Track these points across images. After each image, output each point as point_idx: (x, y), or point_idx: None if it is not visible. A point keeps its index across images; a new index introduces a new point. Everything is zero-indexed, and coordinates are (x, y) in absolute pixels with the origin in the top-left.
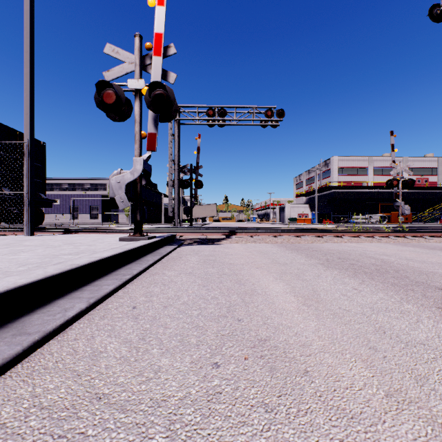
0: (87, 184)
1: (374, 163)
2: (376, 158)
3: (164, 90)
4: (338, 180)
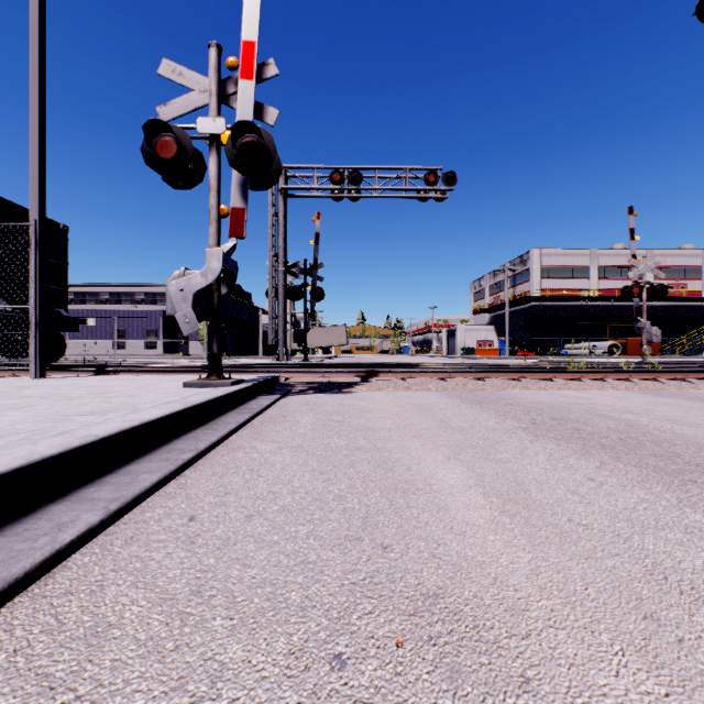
0: (139, 293)
1: (600, 259)
2: (603, 251)
3: (258, 136)
4: (541, 287)
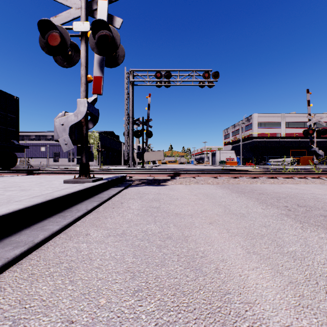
0: None
1: (286, 118)
2: (288, 115)
3: (109, 32)
4: (257, 132)
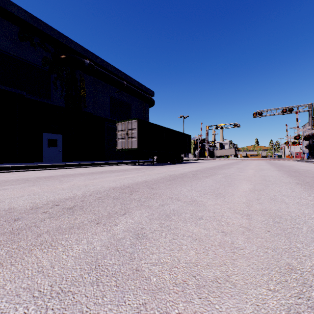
0: None
1: None
2: None
3: (201, 141)
4: None
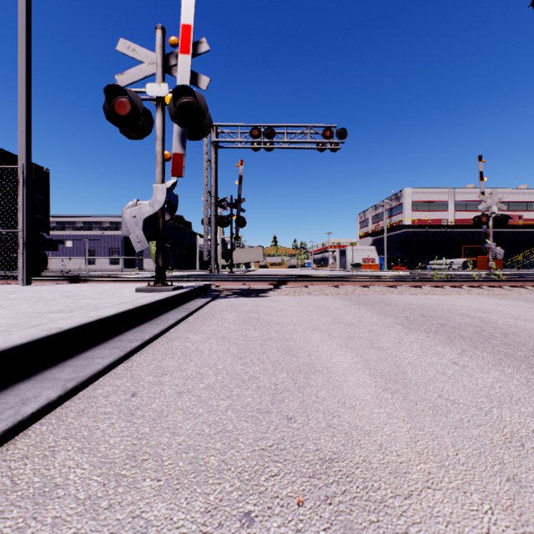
0: (106, 222)
1: (456, 196)
2: (459, 190)
3: (193, 98)
4: (411, 217)
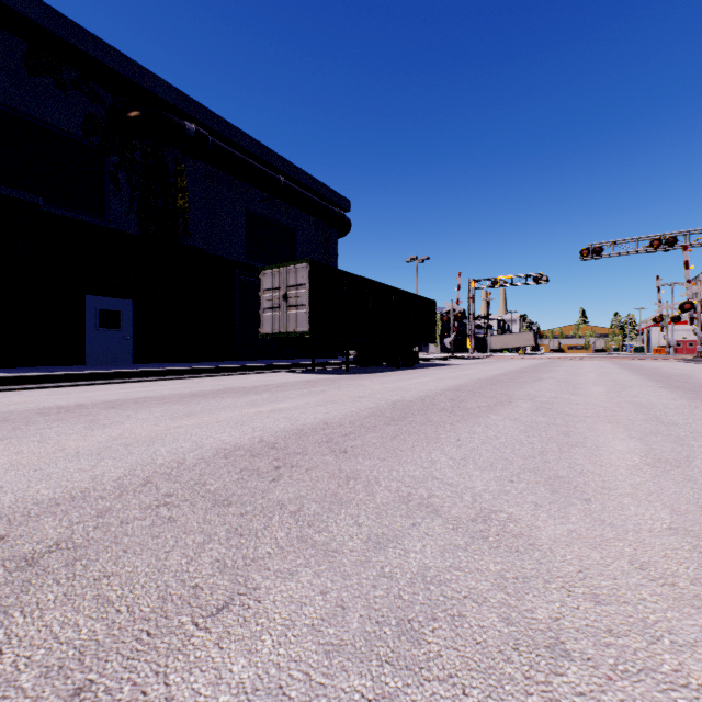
0: None
1: None
2: None
3: (459, 316)
4: None
